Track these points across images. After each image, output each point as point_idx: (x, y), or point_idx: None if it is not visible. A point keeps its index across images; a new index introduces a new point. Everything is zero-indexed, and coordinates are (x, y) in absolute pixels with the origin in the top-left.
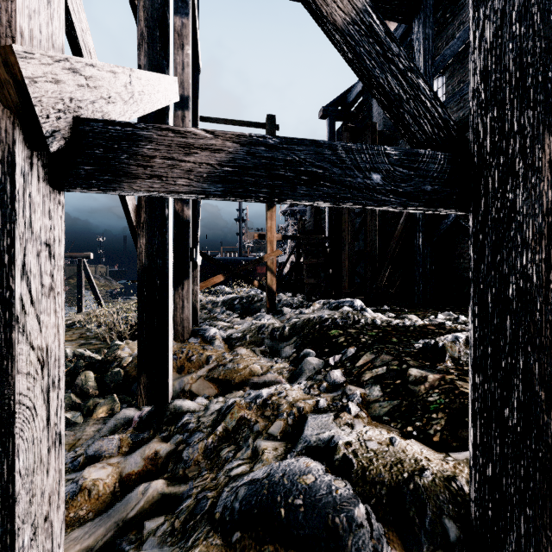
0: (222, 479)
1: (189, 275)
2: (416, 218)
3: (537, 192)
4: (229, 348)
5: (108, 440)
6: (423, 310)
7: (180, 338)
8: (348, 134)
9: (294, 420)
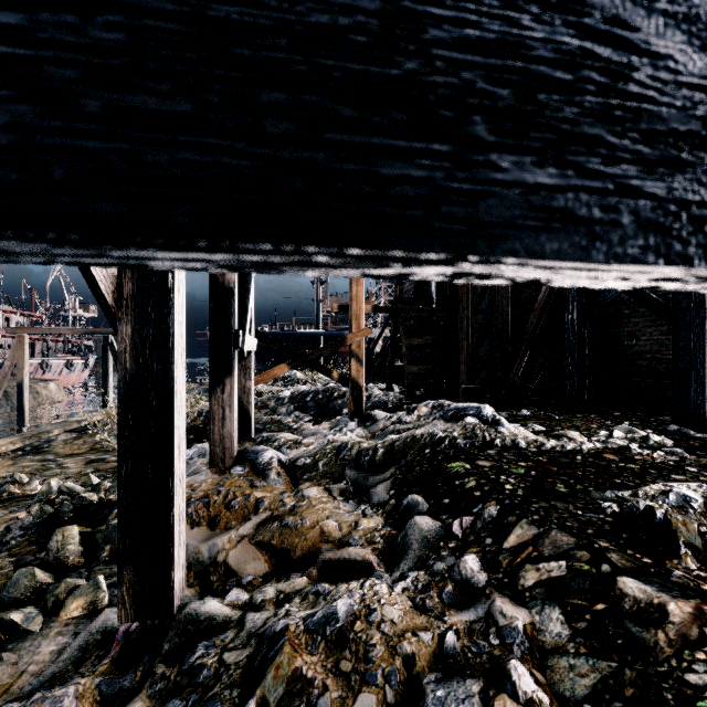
0: None
1: (232, 370)
2: None
3: None
4: (292, 484)
5: (52, 700)
6: (582, 416)
7: (219, 465)
8: None
9: (398, 692)
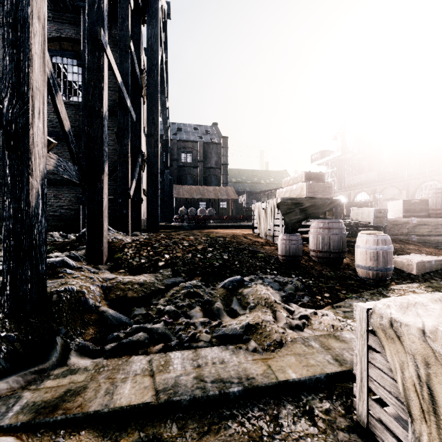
0: None
1: None
2: None
3: (101, 184)
4: None
5: None
6: None
7: None
8: None
9: None
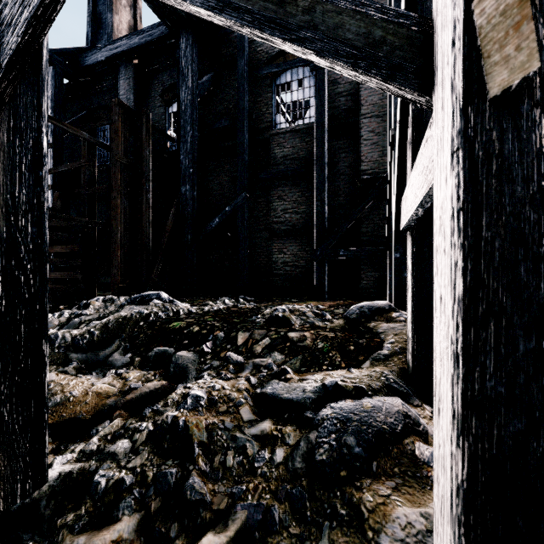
0: (276, 472)
1: None
2: (184, 217)
3: None
4: None
5: None
6: (198, 298)
7: None
8: (120, 110)
9: (252, 401)
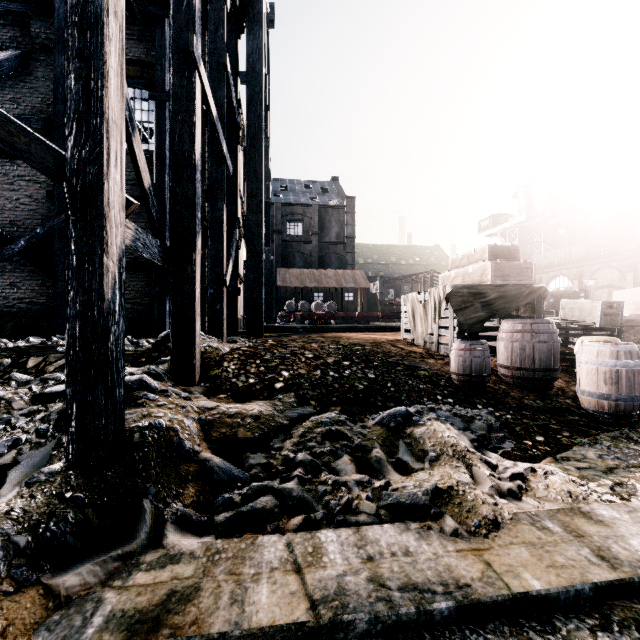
0: (33, 424)
1: None
2: None
3: (192, 267)
4: None
5: None
6: None
7: None
8: None
9: (28, 399)
